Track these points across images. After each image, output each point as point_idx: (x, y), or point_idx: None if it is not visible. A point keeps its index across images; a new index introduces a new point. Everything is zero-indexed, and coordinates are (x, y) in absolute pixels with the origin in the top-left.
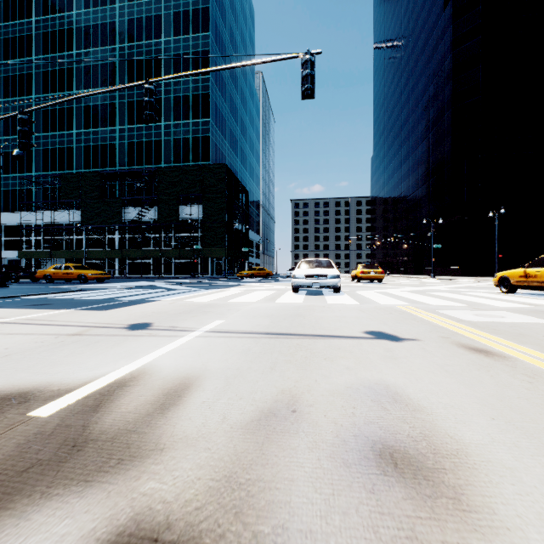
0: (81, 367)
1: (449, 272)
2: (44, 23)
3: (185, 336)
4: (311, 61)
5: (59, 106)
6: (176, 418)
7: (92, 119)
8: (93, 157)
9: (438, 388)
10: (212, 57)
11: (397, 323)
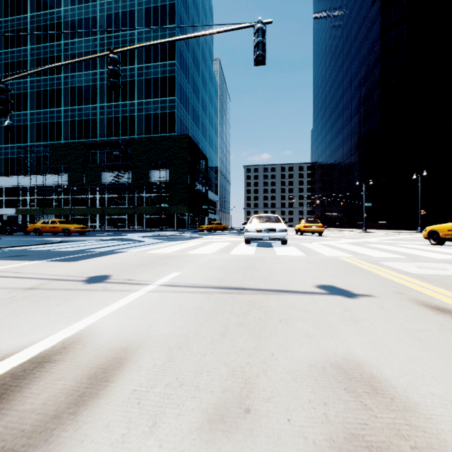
0: (12, 332)
1: (378, 226)
2: (37, 18)
3: (138, 290)
4: (262, 29)
5: (49, 87)
6: (89, 425)
7: (77, 98)
8: (78, 130)
9: (421, 368)
10: (177, 45)
11: (346, 276)
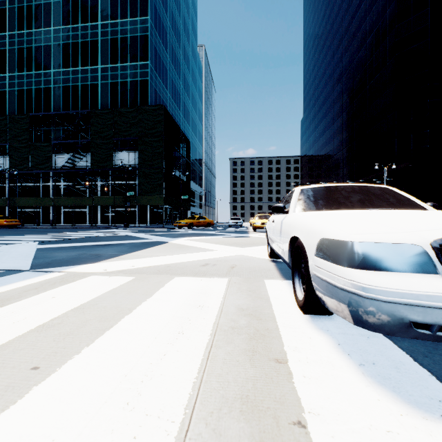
0: None
1: None
2: None
3: None
4: None
5: None
6: None
7: (25, 62)
8: (27, 102)
9: None
10: None
11: None
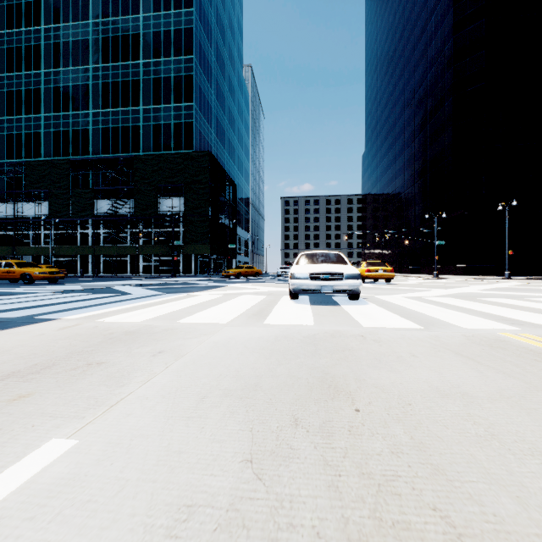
0: None
1: (449, 271)
2: None
3: None
4: None
5: (25, 87)
6: None
7: (62, 101)
8: (64, 144)
9: None
10: (195, 36)
11: None
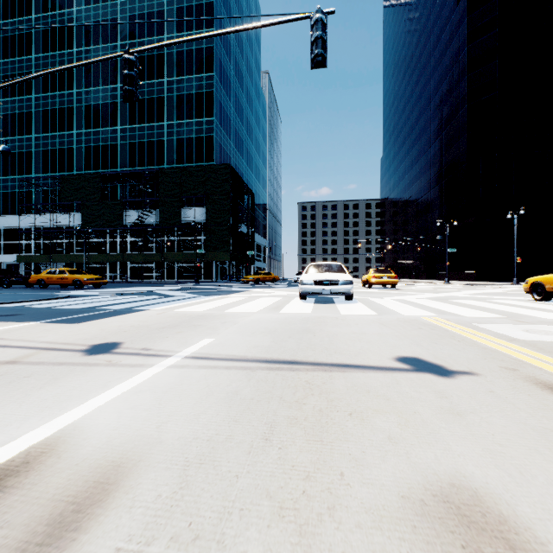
0: None
1: (463, 277)
2: (44, 20)
3: (154, 365)
4: (322, 21)
5: (59, 106)
6: None
7: (93, 119)
8: (94, 158)
9: None
10: (216, 54)
11: (434, 343)
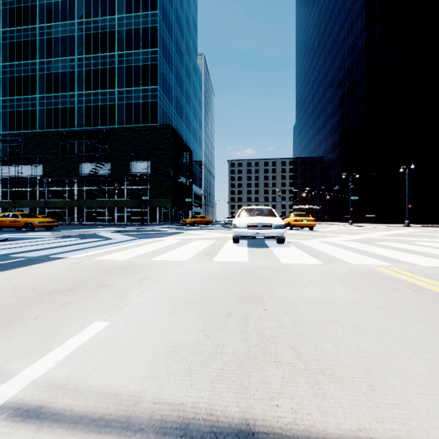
0: None
1: (362, 220)
2: None
3: None
4: None
5: (23, 73)
6: None
7: (53, 85)
8: (55, 119)
9: None
10: (159, 32)
11: None
